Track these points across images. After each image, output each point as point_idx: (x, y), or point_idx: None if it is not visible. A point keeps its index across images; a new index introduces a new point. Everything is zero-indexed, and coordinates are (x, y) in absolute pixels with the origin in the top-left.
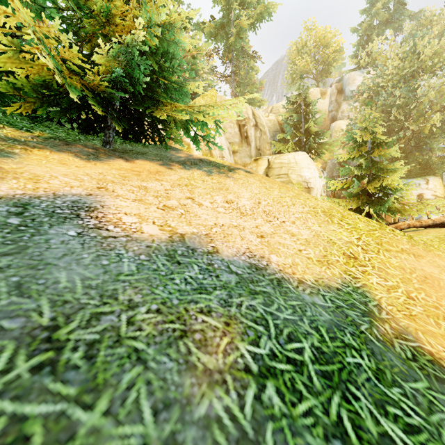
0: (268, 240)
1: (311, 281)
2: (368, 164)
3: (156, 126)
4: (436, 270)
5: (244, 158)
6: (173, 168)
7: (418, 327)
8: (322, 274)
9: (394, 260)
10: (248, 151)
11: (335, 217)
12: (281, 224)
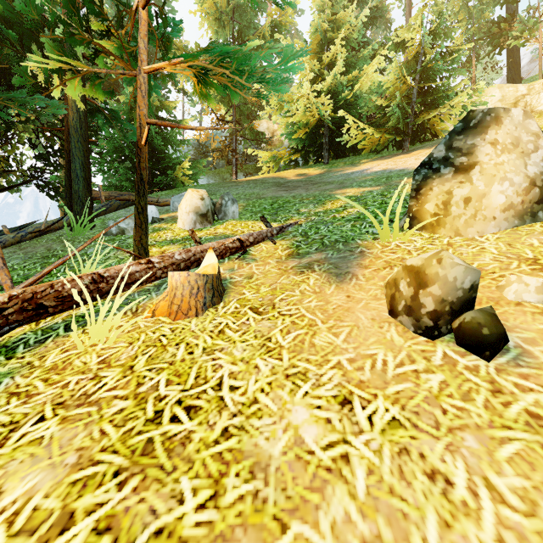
0: None
1: None
2: None
3: (432, 126)
4: None
5: None
6: (432, 148)
7: None
8: None
9: None
10: None
11: None
12: None
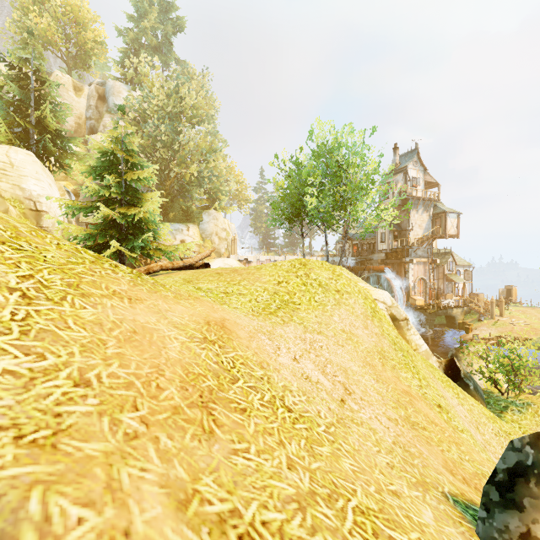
0: None
1: None
2: (121, 188)
3: None
4: (154, 318)
5: None
6: None
7: (46, 472)
8: None
9: (90, 311)
10: None
11: None
12: None
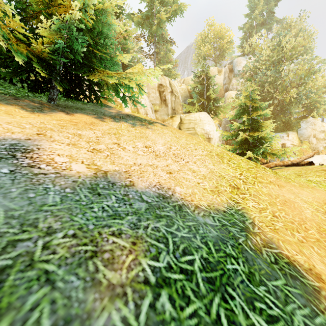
0: (175, 176)
1: (205, 206)
2: (249, 122)
3: (93, 88)
4: (292, 196)
5: (163, 116)
6: (105, 121)
7: (279, 238)
8: (213, 200)
9: (265, 189)
10: (166, 111)
11: (225, 159)
12: (185, 163)
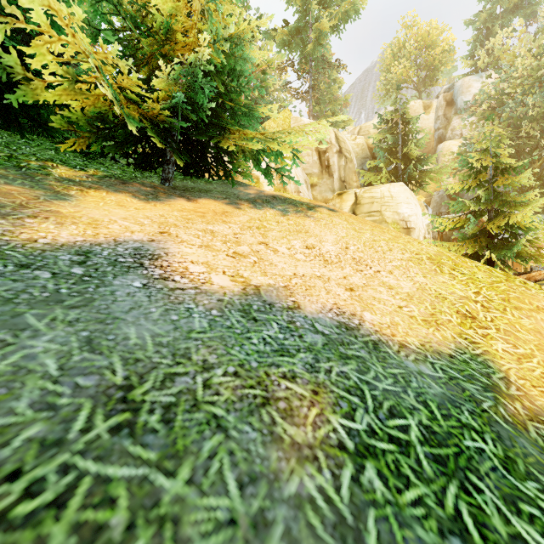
0: (360, 294)
1: (416, 345)
2: (489, 196)
3: (222, 159)
4: None
5: (325, 193)
6: (242, 208)
7: None
8: (429, 337)
9: (527, 321)
10: (330, 184)
11: (445, 266)
12: (375, 274)
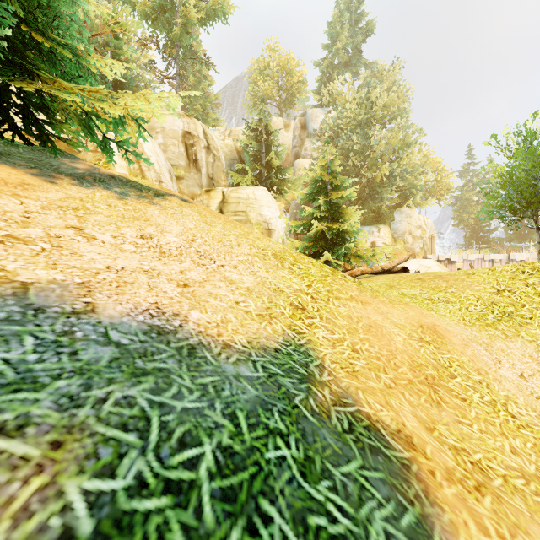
0: (194, 291)
1: (243, 343)
2: (327, 206)
3: (30, 114)
4: (380, 317)
5: (192, 188)
6: (58, 182)
7: (359, 386)
8: (260, 332)
9: (343, 309)
10: (198, 179)
11: (287, 261)
12: (218, 268)
